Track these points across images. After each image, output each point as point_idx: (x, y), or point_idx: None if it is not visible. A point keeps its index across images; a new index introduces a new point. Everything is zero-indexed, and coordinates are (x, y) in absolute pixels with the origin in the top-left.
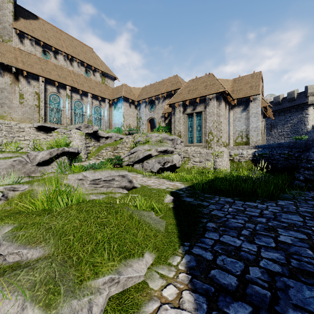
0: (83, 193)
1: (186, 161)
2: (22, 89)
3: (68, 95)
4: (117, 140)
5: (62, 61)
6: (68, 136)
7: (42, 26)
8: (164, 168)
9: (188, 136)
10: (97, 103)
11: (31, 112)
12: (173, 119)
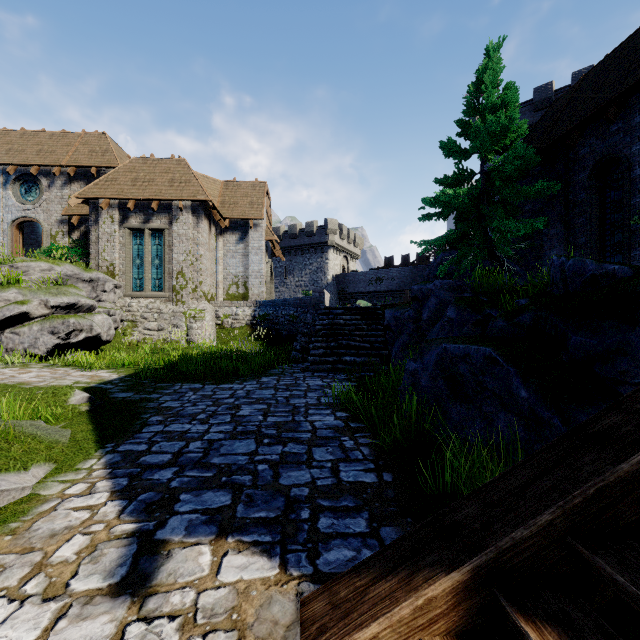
0: None
1: (127, 328)
2: None
3: None
4: None
5: None
6: None
7: None
8: (67, 344)
9: (132, 276)
10: None
11: None
12: (94, 235)
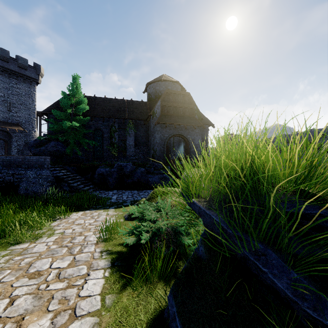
0: None
1: None
2: None
3: None
4: None
5: None
6: None
7: None
8: None
9: None
10: None
11: None
12: None
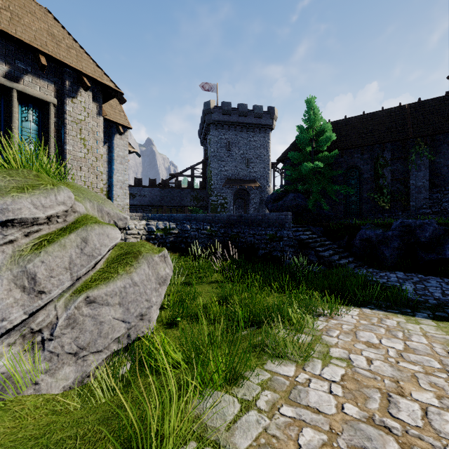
0: None
1: None
2: None
3: None
4: None
5: None
6: None
7: None
8: None
9: None
10: None
11: None
12: None
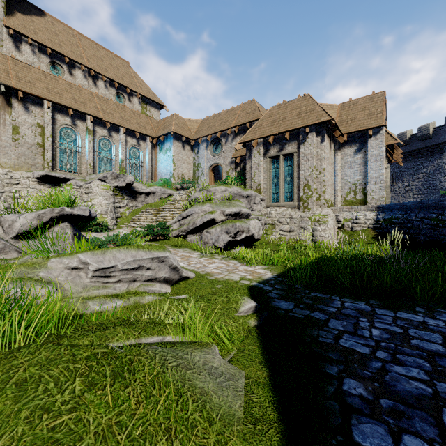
0: (74, 298)
1: (268, 229)
2: (16, 118)
3: (89, 129)
4: (164, 197)
5: (81, 78)
6: (87, 191)
7: (51, 26)
8: (235, 241)
9: (271, 191)
10: (134, 143)
11: (30, 154)
12: (248, 166)
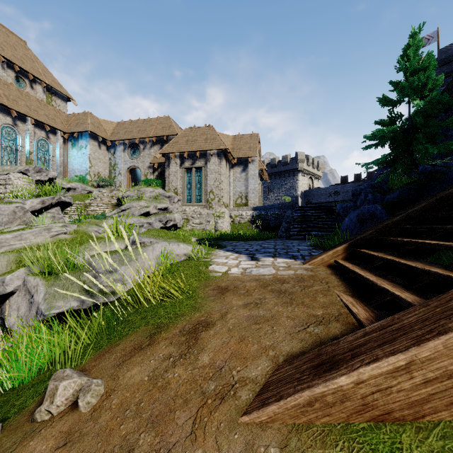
0: None
1: (184, 223)
2: None
3: None
4: (84, 193)
5: None
6: (3, 183)
7: None
8: (165, 227)
9: (186, 194)
10: (43, 135)
11: None
12: (167, 173)
